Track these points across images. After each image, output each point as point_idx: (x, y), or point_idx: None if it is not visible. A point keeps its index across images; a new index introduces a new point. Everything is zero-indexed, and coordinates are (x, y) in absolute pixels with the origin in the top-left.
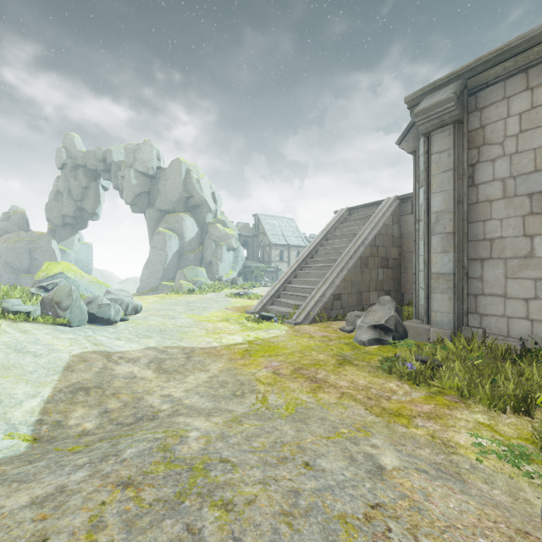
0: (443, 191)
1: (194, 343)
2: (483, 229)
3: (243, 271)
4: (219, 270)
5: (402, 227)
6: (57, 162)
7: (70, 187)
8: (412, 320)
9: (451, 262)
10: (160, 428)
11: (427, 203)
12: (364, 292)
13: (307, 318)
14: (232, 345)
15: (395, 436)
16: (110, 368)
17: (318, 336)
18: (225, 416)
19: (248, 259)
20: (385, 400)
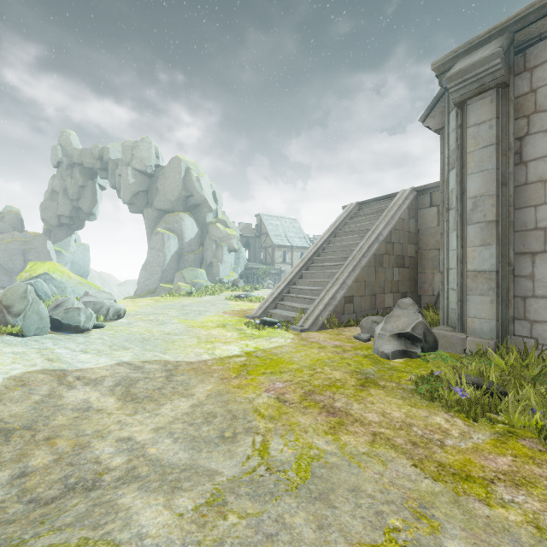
0: (482, 171)
1: (180, 355)
2: (534, 216)
3: (245, 273)
4: (220, 272)
5: (419, 222)
6: (52, 160)
7: (66, 186)
8: (440, 327)
9: (494, 257)
10: (82, 525)
11: (460, 187)
12: (378, 294)
13: (315, 324)
14: (226, 359)
15: (476, 526)
16: (58, 395)
17: (329, 346)
18: (201, 489)
19: (250, 261)
20: (438, 448)
